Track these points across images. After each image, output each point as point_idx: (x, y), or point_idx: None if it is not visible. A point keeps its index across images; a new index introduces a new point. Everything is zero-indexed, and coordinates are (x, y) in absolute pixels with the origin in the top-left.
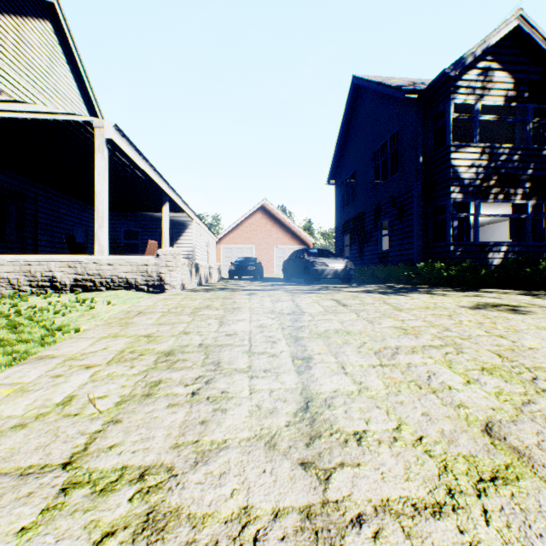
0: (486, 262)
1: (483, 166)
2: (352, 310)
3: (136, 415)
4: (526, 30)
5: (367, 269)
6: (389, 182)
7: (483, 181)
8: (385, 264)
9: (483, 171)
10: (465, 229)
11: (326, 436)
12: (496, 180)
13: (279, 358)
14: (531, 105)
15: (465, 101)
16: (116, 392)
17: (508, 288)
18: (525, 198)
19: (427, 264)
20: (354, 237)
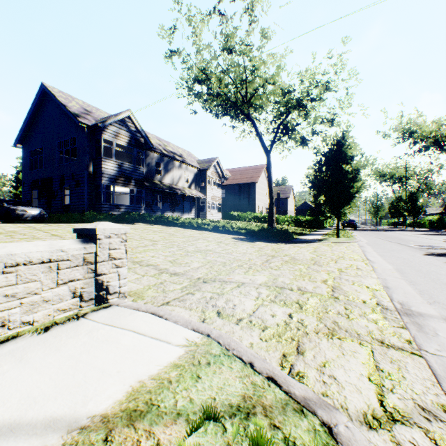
0: (118, 213)
1: (117, 170)
2: (56, 226)
3: (16, 236)
4: (133, 119)
5: (55, 215)
6: (70, 164)
7: (117, 177)
8: (68, 213)
9: (117, 173)
10: (110, 197)
11: (60, 236)
12: (123, 177)
13: (40, 232)
14: (136, 149)
15: (109, 139)
16: (2, 236)
17: (121, 223)
18: (134, 187)
19: (92, 213)
20: (43, 193)
